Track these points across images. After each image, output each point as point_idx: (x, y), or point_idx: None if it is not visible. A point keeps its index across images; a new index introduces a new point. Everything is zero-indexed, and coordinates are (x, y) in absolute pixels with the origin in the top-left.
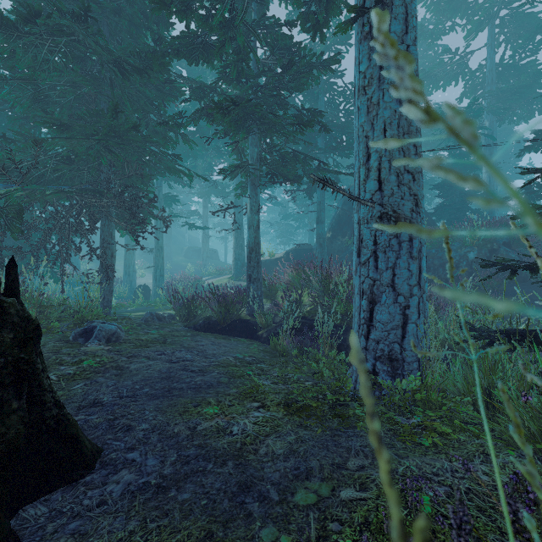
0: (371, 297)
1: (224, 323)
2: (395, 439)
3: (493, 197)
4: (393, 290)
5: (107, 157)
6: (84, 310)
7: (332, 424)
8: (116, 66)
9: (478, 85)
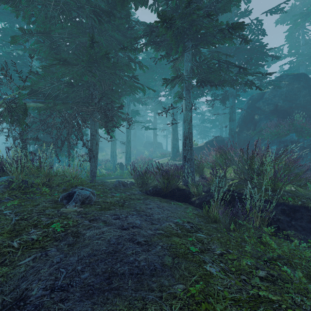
0: None
1: (166, 190)
2: None
3: None
4: None
5: (92, 80)
6: (72, 179)
7: None
8: (95, 15)
9: None
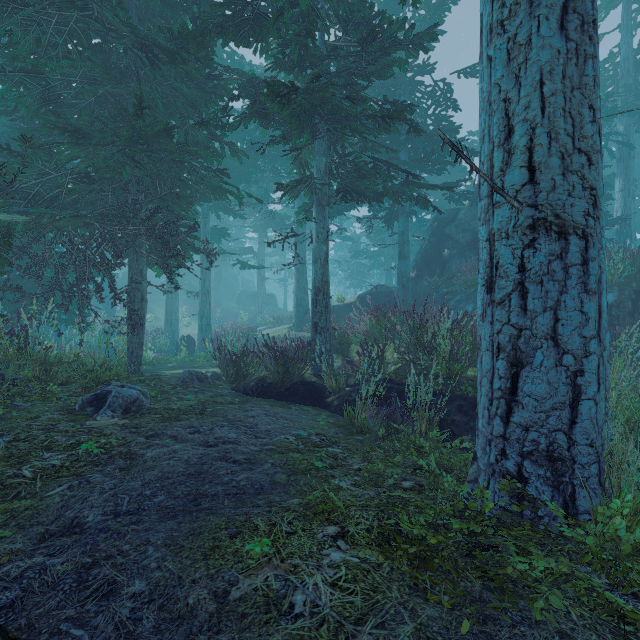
0: (514, 356)
1: (283, 385)
2: (605, 632)
3: (629, 223)
4: (554, 344)
5: (134, 173)
6: (99, 368)
7: (471, 586)
8: (143, 52)
9: (608, 79)
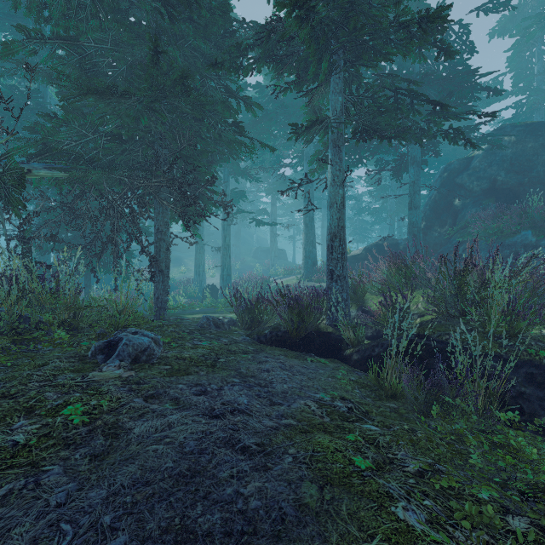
0: None
1: (297, 335)
2: None
3: None
4: None
5: (157, 130)
6: (117, 314)
7: None
8: (162, 5)
9: None
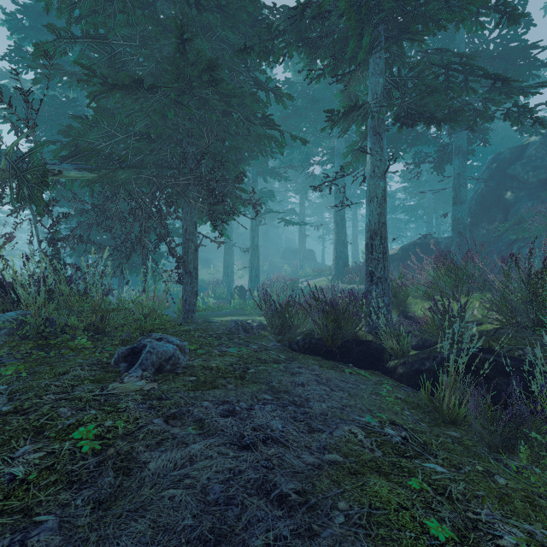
0: None
1: (333, 343)
2: None
3: None
4: None
5: (185, 127)
6: (143, 318)
7: None
8: None
9: None
